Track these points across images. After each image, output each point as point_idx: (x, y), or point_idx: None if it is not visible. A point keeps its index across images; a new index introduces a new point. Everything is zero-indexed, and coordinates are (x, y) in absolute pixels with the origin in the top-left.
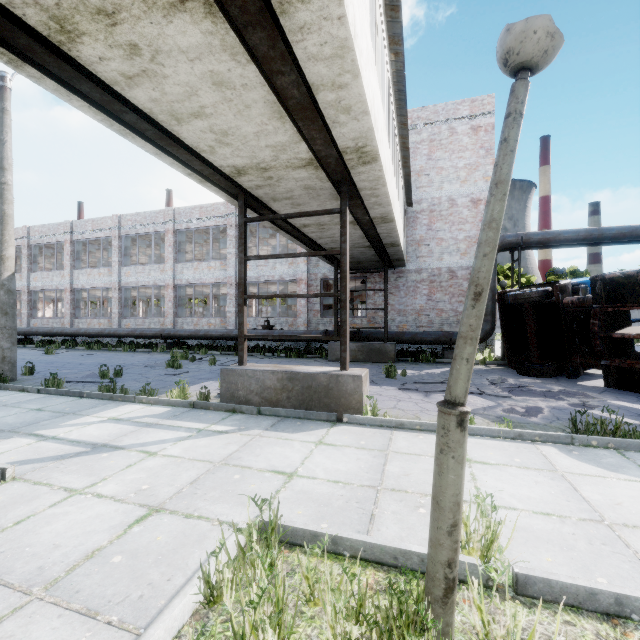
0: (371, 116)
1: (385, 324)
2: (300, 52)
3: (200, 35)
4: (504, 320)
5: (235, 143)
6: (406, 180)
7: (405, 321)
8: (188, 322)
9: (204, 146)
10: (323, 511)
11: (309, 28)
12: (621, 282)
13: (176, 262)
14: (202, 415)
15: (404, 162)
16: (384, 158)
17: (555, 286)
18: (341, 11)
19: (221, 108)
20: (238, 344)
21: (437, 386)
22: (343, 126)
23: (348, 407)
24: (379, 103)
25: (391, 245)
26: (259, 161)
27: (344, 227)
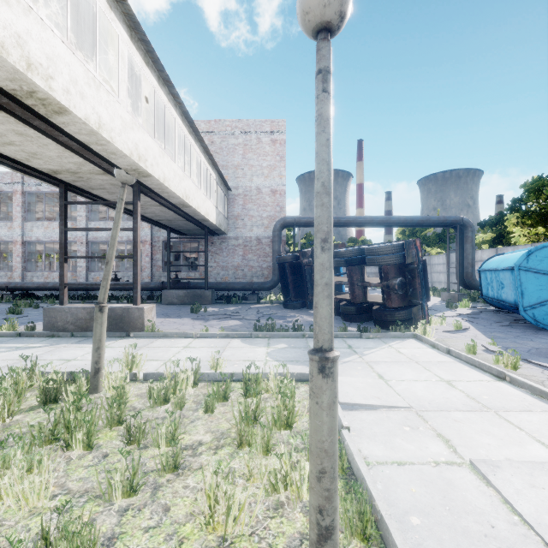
0: (132, 157)
1: (206, 276)
2: (68, 130)
3: (0, 117)
4: (280, 273)
5: (45, 158)
6: (220, 174)
7: (227, 274)
8: (38, 275)
9: (21, 157)
10: (77, 370)
11: (68, 124)
12: None
13: (25, 221)
14: (25, 340)
15: (213, 162)
16: (162, 173)
17: (299, 252)
18: (83, 121)
19: (26, 143)
20: (60, 290)
21: (219, 316)
22: (116, 159)
23: (135, 328)
24: (150, 143)
25: (203, 220)
26: (68, 168)
27: (136, 213)
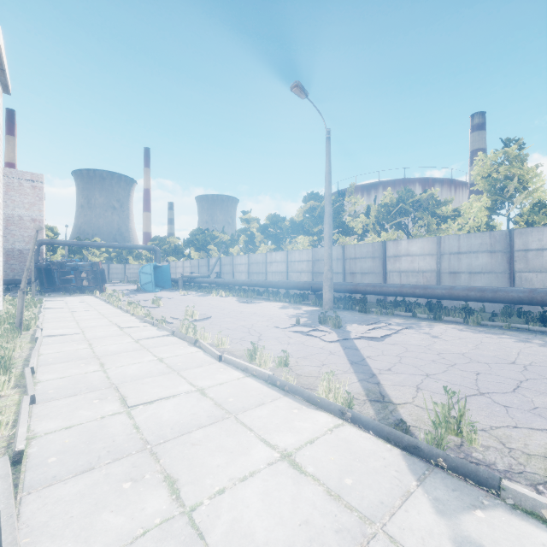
0: None
1: None
2: None
3: None
4: (38, 274)
5: None
6: None
7: None
8: None
9: None
10: None
11: None
12: (62, 263)
13: None
14: None
15: None
16: None
17: (51, 263)
18: None
19: None
20: None
21: None
22: None
23: None
24: None
25: None
26: None
27: None
